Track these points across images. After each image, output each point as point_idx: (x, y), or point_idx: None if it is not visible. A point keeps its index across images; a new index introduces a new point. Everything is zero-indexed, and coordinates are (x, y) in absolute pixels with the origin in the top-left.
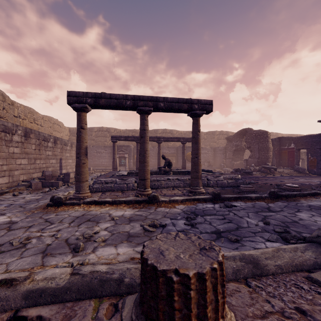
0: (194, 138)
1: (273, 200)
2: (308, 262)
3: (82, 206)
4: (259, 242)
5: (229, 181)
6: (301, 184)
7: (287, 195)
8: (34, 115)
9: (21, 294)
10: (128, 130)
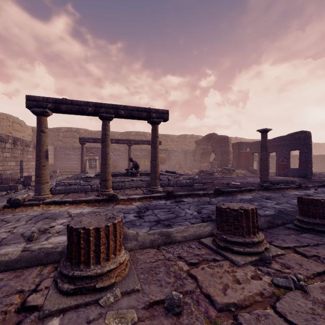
0: (153, 143)
1: (216, 196)
2: (205, 233)
3: (41, 207)
4: (185, 225)
5: (187, 181)
6: (246, 183)
7: (228, 192)
8: None
9: None
10: (100, 131)
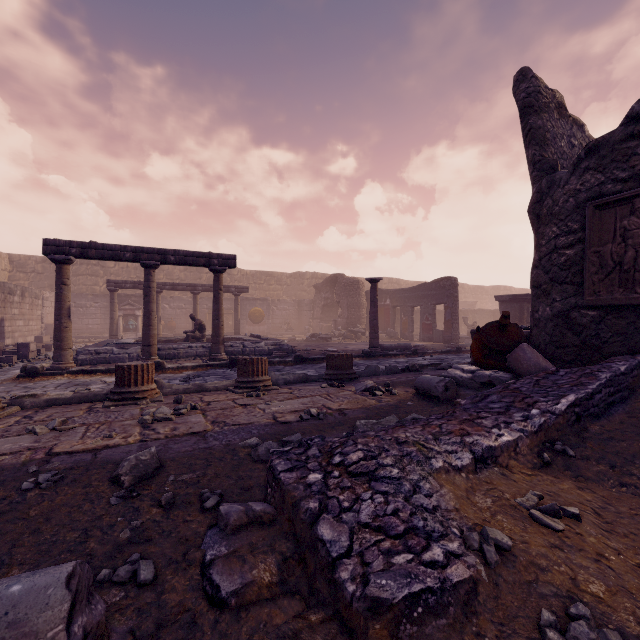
0: (215, 297)
1: (295, 364)
2: None
3: (66, 376)
4: None
5: (271, 348)
6: (358, 350)
7: (314, 359)
8: None
9: (43, 400)
10: None
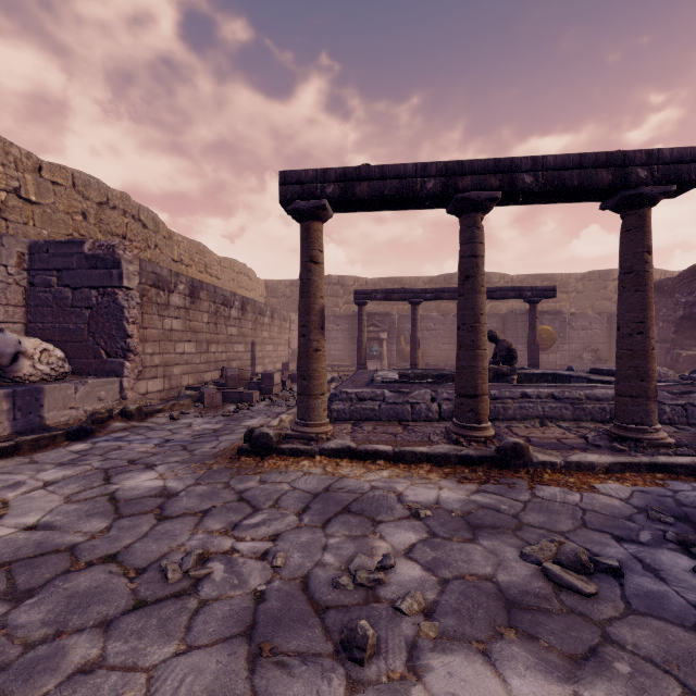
0: (632, 272)
1: None
2: None
3: (319, 462)
4: None
5: None
6: None
7: None
8: (205, 257)
9: None
10: (384, 279)
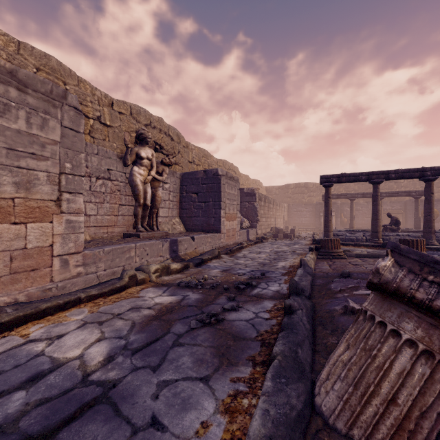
0: (427, 199)
1: None
2: None
3: None
4: None
5: None
6: None
7: None
8: (248, 181)
9: (354, 254)
10: None
